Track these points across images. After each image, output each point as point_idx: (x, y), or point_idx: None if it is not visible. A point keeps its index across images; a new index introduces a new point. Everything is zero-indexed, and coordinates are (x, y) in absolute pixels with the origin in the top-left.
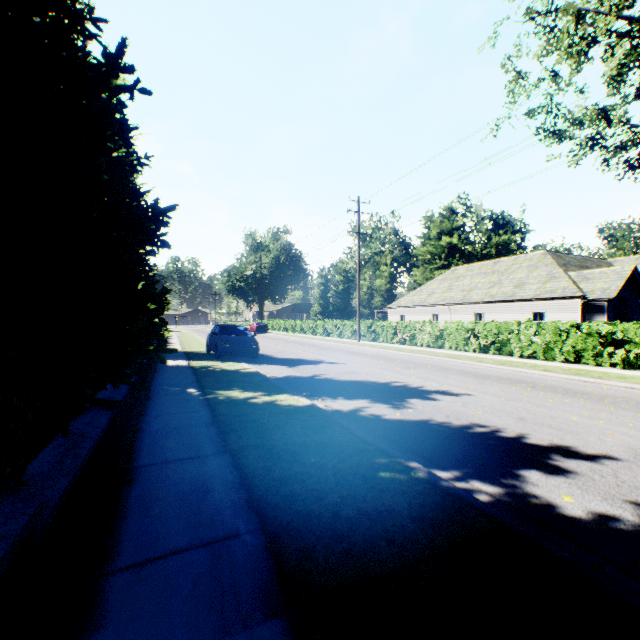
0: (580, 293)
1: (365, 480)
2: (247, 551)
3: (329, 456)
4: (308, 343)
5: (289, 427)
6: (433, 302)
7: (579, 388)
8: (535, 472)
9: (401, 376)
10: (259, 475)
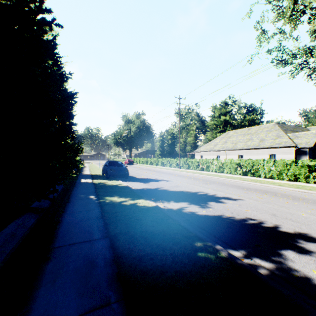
0: (294, 144)
1: (190, 259)
2: None
3: (167, 240)
4: (154, 170)
5: (144, 220)
6: (217, 149)
7: (300, 196)
8: (291, 252)
9: (203, 188)
10: (125, 254)
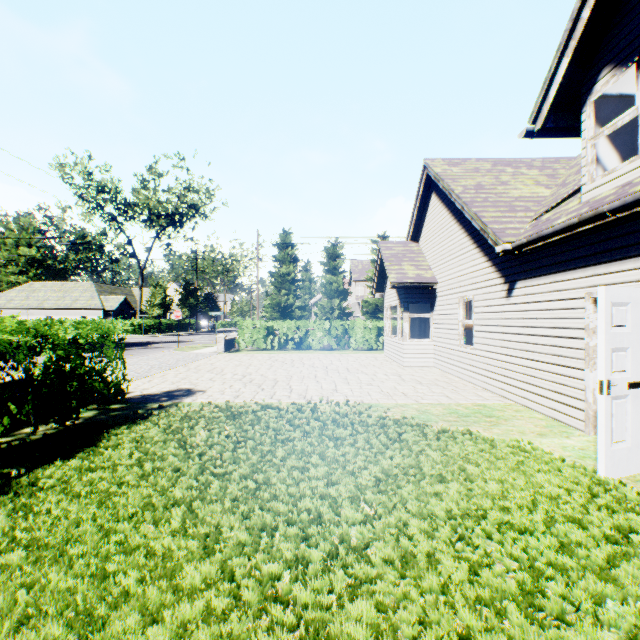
0: (103, 307)
1: None
2: None
3: None
4: None
5: None
6: (14, 307)
7: None
8: None
9: None
10: None
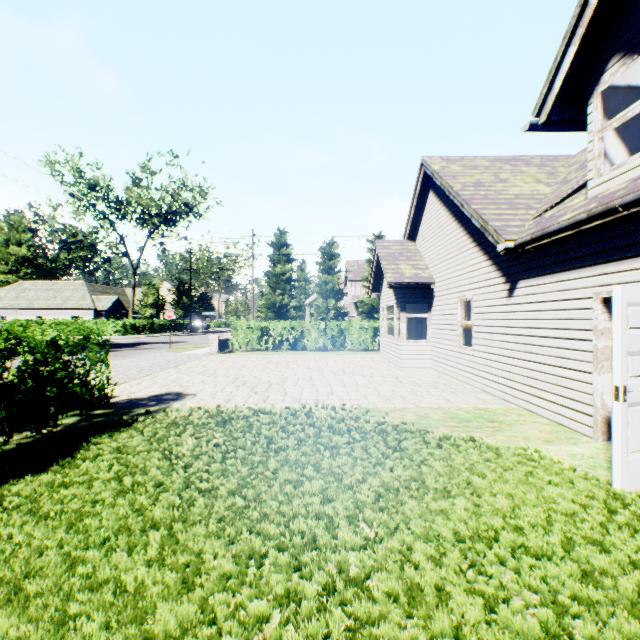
0: (95, 307)
1: None
2: None
3: None
4: None
5: None
6: (3, 307)
7: None
8: None
9: None
10: None
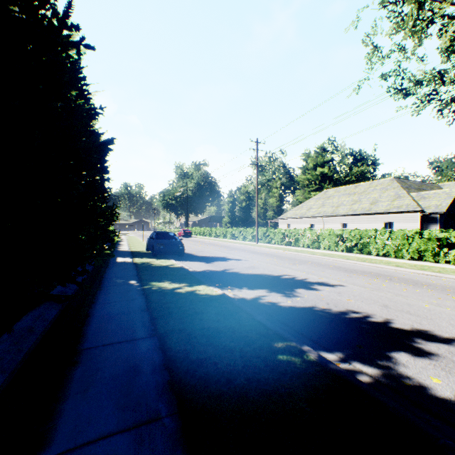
0: (419, 208)
1: (267, 363)
2: (166, 436)
3: (237, 340)
4: (220, 244)
5: (205, 313)
6: (311, 215)
7: (425, 280)
8: (404, 354)
9: (289, 270)
10: (180, 357)
